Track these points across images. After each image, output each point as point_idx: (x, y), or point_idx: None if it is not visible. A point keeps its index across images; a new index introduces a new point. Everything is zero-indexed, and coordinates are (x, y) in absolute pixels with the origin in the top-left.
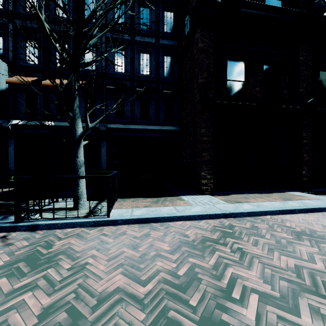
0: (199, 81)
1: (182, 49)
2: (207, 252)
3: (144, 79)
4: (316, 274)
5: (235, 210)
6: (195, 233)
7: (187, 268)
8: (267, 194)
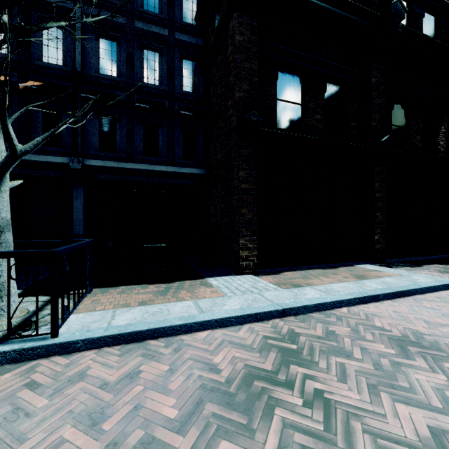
0: (236, 94)
1: (209, 50)
2: (257, 415)
3: (151, 91)
4: None
5: (295, 302)
6: (231, 358)
7: None
8: (332, 269)
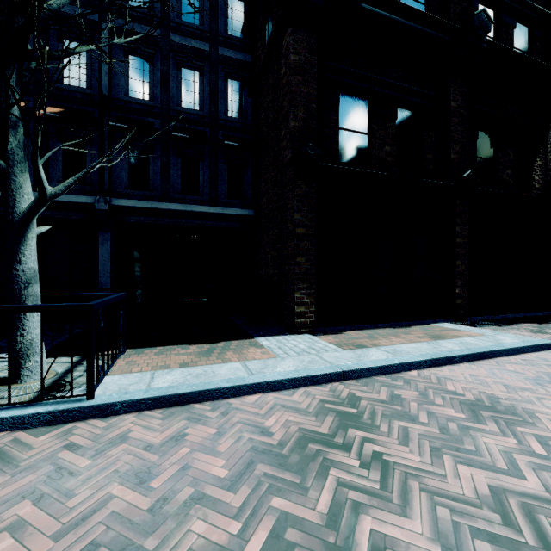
0: (290, 124)
1: (259, 68)
2: (311, 475)
3: (190, 117)
4: (535, 509)
5: (358, 364)
6: (284, 421)
7: (266, 532)
8: (404, 328)
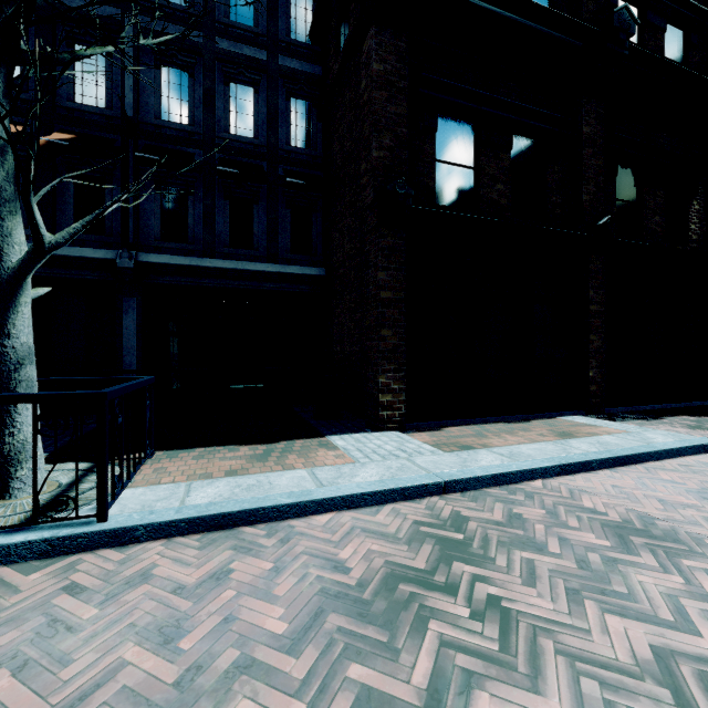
0: (373, 154)
1: (332, 83)
2: (403, 630)
3: (241, 147)
4: None
5: (463, 472)
6: (366, 552)
7: None
8: (522, 423)
